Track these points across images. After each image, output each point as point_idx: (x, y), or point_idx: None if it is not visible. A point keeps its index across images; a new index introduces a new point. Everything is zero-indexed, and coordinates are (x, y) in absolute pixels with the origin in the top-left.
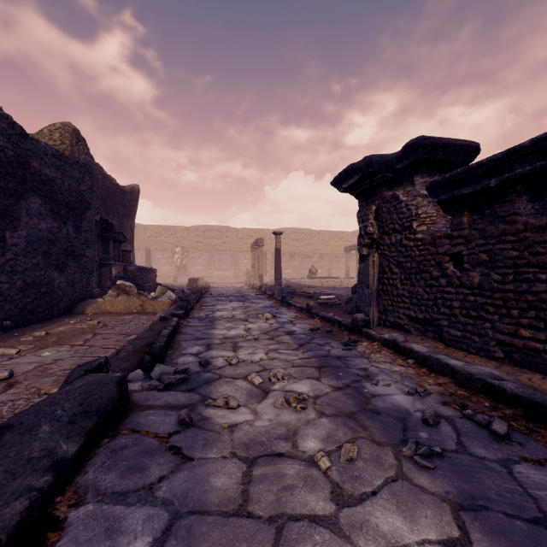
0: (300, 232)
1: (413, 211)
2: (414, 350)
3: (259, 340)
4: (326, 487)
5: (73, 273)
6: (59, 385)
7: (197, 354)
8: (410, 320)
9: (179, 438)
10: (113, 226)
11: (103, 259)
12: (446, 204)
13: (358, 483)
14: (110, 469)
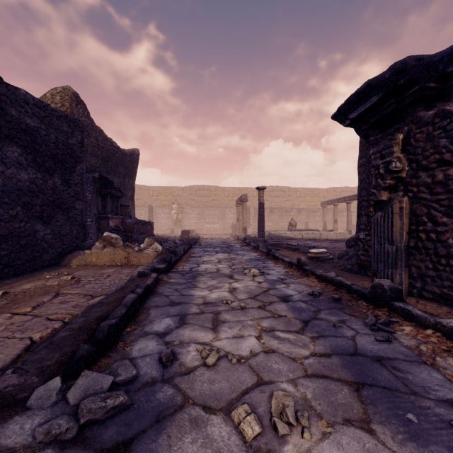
0: (279, 189)
1: None
2: None
3: (247, 310)
4: None
5: (61, 225)
6: None
7: (164, 334)
8: None
9: None
10: (112, 184)
11: (102, 213)
12: None
13: None
14: None
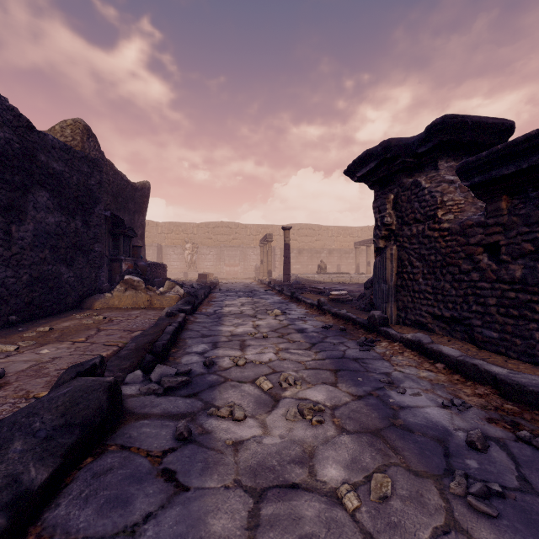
0: (309, 227)
1: (437, 198)
2: (443, 353)
3: (268, 338)
4: (355, 538)
5: (82, 267)
6: (51, 388)
7: (202, 353)
8: (434, 318)
9: (175, 458)
10: (123, 222)
11: (114, 254)
12: (480, 188)
13: (398, 534)
14: (87, 502)
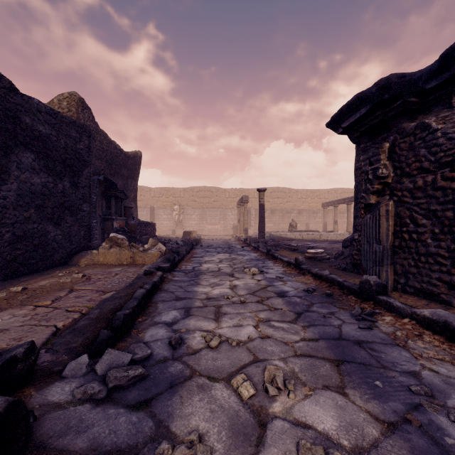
0: (280, 190)
1: None
2: None
3: (246, 304)
4: None
5: (70, 226)
6: None
7: (172, 323)
8: (451, 288)
9: None
10: (116, 186)
11: (106, 214)
12: None
13: None
14: None
